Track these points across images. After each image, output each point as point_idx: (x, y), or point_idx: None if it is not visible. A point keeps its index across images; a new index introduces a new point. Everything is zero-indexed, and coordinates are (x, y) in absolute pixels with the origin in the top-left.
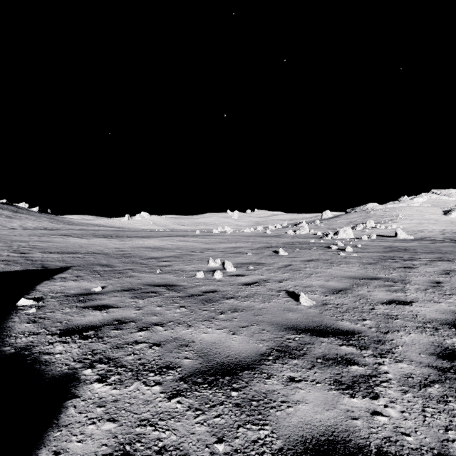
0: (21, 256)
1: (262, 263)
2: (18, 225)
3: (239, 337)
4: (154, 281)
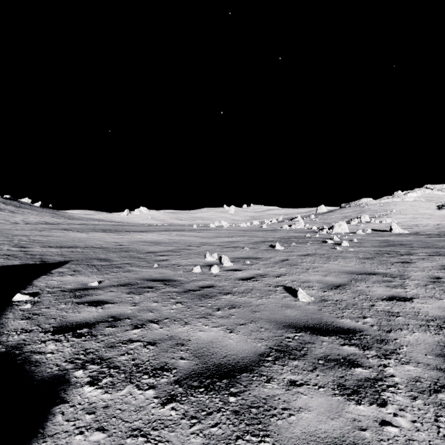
0: (21, 251)
1: (259, 258)
2: (21, 220)
3: (237, 335)
4: (151, 276)
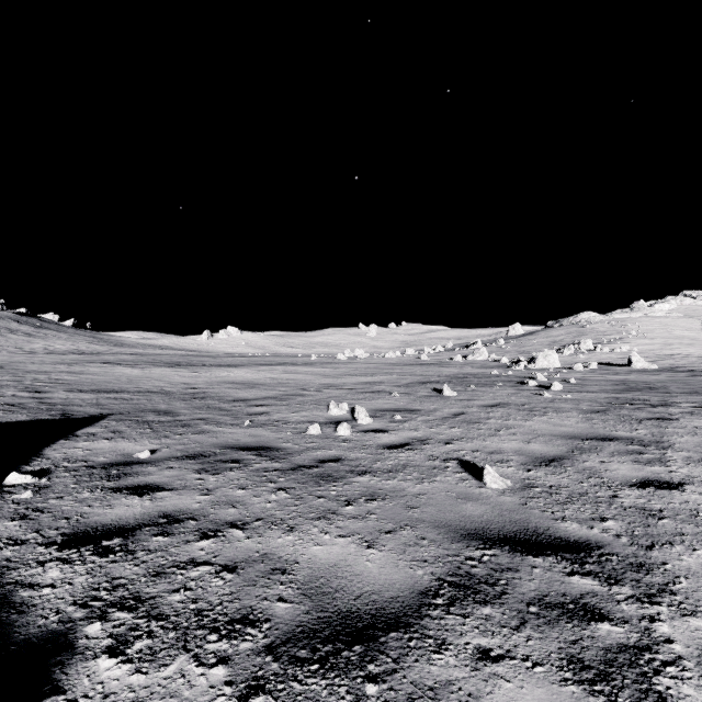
0: (34, 397)
1: (416, 411)
2: (42, 347)
3: (380, 554)
4: (238, 441)
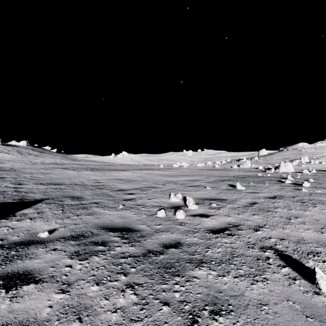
0: (14, 187)
1: (224, 200)
2: (40, 161)
3: None
4: (111, 222)
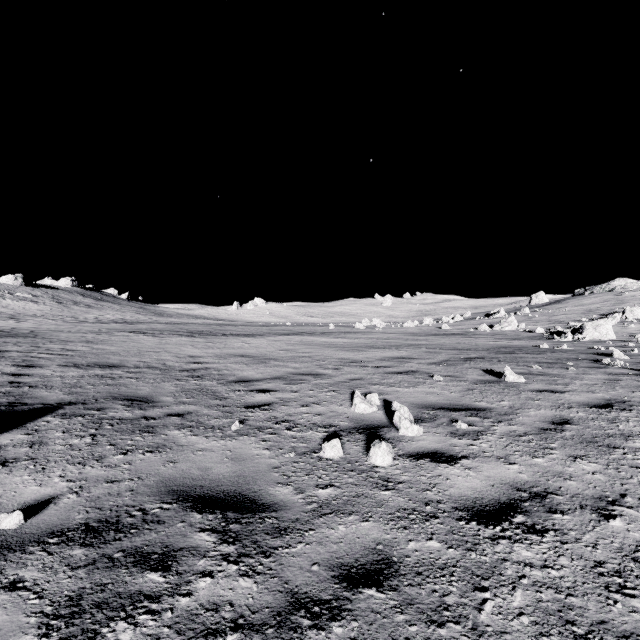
0: (14, 374)
1: (483, 410)
2: (94, 317)
3: None
4: (205, 473)
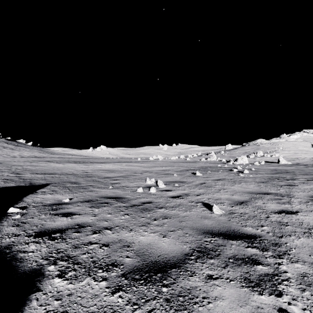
0: (16, 176)
1: (184, 182)
2: (18, 154)
3: (168, 239)
4: (107, 195)
